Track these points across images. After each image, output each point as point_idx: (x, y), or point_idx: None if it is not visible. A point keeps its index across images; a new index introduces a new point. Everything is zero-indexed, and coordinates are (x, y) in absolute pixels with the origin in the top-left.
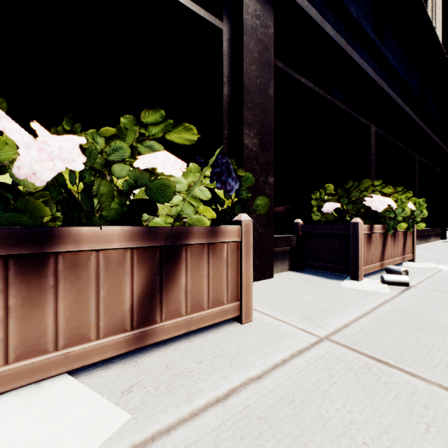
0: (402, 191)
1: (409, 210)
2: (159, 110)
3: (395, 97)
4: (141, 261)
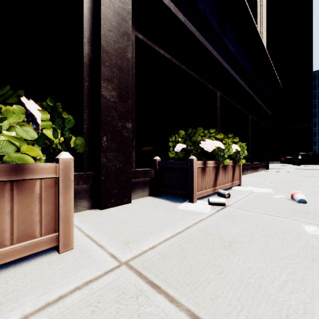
0: (232, 137)
1: (232, 150)
2: None
3: (233, 73)
4: None
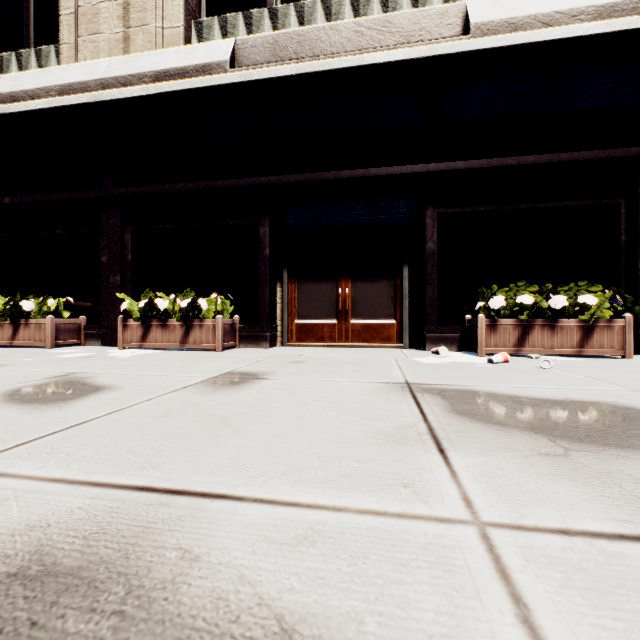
0: None
1: None
2: (585, 281)
3: None
4: (579, 329)
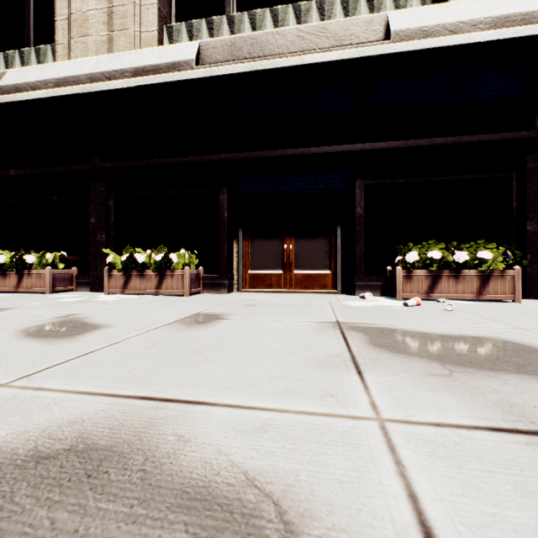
0: None
1: None
2: (483, 239)
3: None
4: (478, 278)
